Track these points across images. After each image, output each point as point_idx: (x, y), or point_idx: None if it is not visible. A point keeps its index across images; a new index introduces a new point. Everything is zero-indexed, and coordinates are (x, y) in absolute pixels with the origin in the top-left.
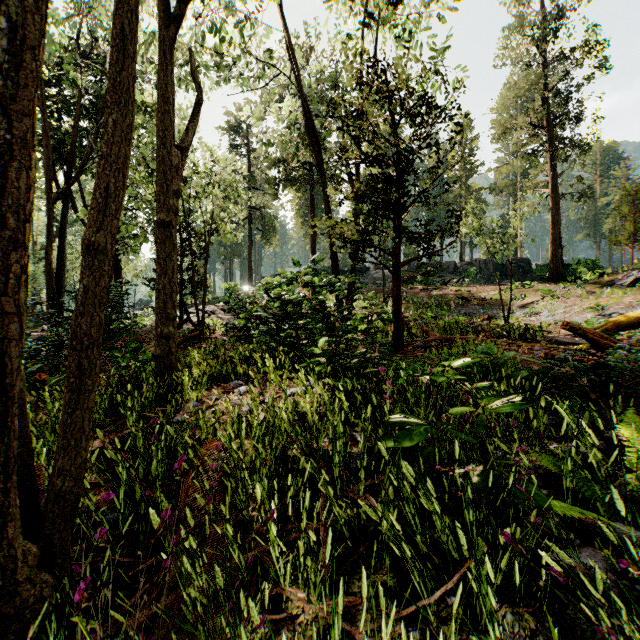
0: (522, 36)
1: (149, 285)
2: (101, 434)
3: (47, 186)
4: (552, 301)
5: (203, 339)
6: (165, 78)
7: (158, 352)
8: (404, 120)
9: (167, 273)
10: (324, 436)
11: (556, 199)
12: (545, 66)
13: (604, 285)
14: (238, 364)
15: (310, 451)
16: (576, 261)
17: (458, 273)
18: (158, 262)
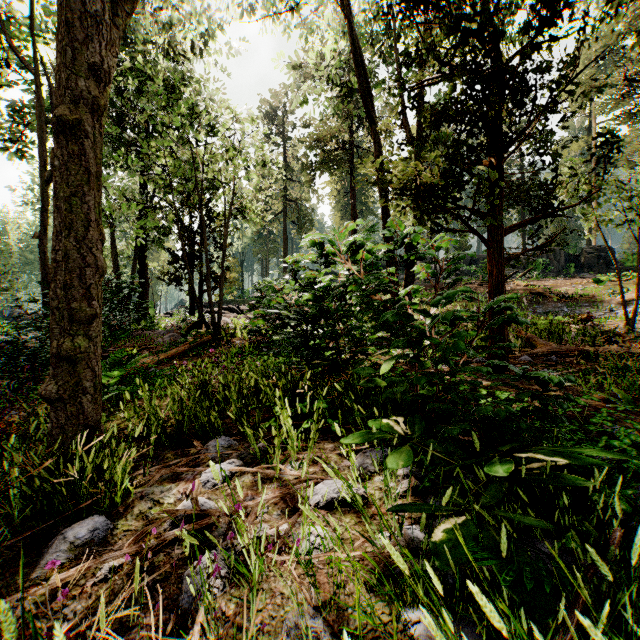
0: None
1: (164, 280)
2: None
3: (40, 162)
4: None
5: (216, 345)
6: None
7: (51, 389)
8: None
9: (72, 227)
10: None
11: None
12: None
13: None
14: (233, 399)
15: None
16: None
17: (521, 266)
18: (56, 206)
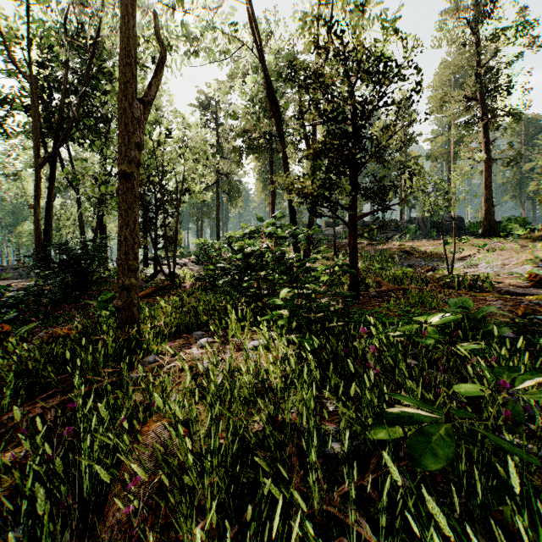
0: (457, 19)
1: None
2: (18, 413)
3: (35, 151)
4: (488, 254)
5: (173, 288)
6: (127, 30)
7: (119, 304)
8: (361, 79)
9: (129, 224)
10: (291, 407)
11: (489, 163)
12: (479, 45)
13: (534, 239)
14: (201, 314)
15: (274, 425)
16: (506, 219)
17: (399, 230)
18: (120, 213)
